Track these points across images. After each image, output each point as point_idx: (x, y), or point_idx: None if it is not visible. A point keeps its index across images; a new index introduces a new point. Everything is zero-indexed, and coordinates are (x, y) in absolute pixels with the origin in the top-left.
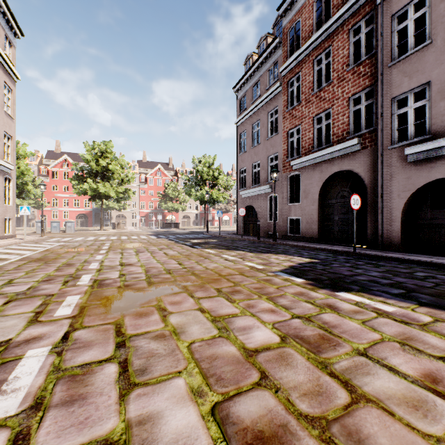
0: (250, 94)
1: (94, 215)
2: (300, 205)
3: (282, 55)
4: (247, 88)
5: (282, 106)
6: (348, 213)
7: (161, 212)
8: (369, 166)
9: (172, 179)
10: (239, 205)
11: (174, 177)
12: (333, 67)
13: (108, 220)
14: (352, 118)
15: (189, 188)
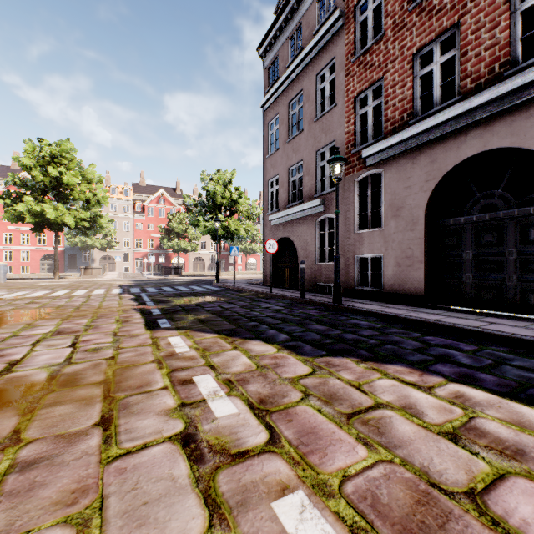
0: (285, 53)
1: (67, 256)
2: (381, 232)
3: None
4: (281, 44)
5: (344, 53)
6: (500, 244)
7: (165, 253)
8: None
9: (180, 208)
10: (267, 238)
11: (182, 206)
12: None
13: (88, 264)
14: (519, 28)
15: (195, 216)
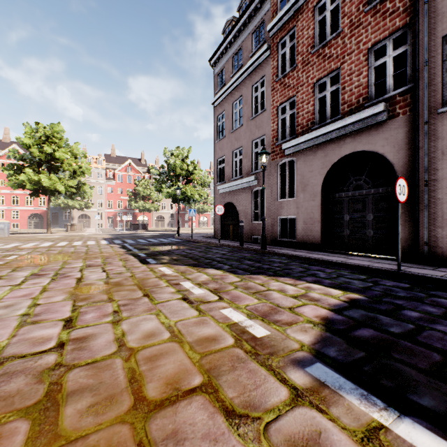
0: (230, 66)
1: (51, 215)
2: (294, 201)
3: (271, 10)
4: (227, 59)
5: (271, 74)
6: (364, 211)
7: (132, 212)
8: (401, 142)
9: (145, 175)
10: (216, 202)
11: (146, 174)
12: (343, 11)
13: (68, 221)
14: (373, 77)
15: (159, 183)
